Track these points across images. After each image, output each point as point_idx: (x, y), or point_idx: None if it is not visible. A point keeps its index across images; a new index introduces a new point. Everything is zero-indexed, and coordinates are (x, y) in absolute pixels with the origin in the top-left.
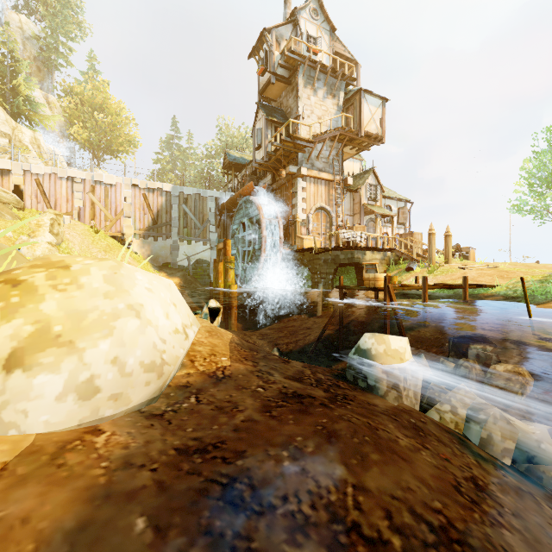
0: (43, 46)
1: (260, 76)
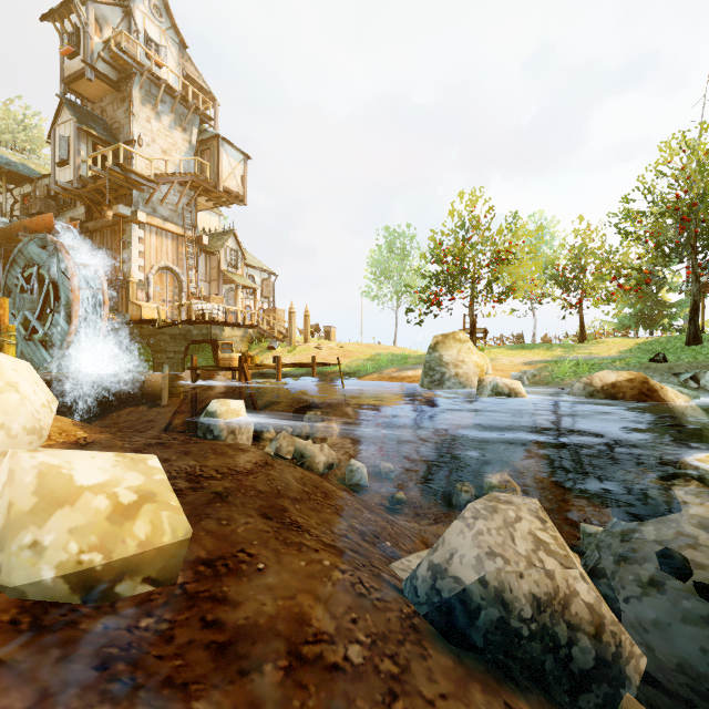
0: None
1: (66, 57)
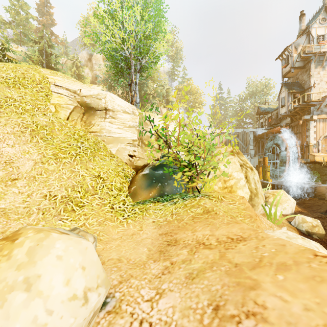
0: (170, 74)
1: (283, 68)
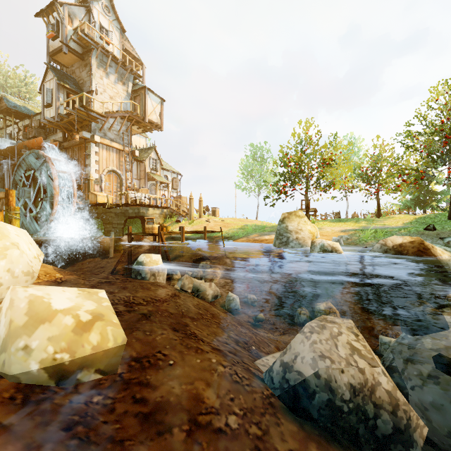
0: None
1: (51, 39)
